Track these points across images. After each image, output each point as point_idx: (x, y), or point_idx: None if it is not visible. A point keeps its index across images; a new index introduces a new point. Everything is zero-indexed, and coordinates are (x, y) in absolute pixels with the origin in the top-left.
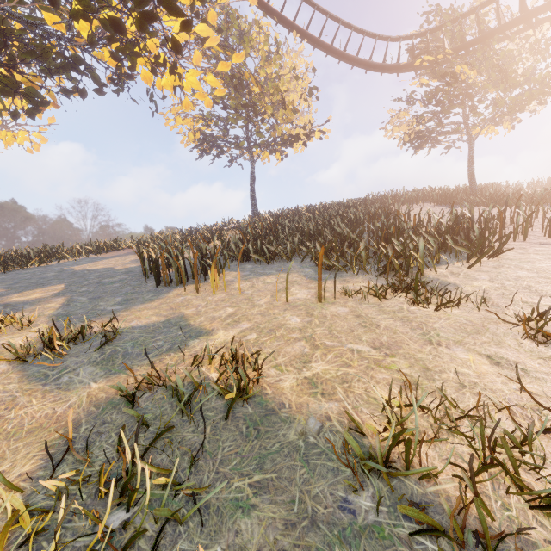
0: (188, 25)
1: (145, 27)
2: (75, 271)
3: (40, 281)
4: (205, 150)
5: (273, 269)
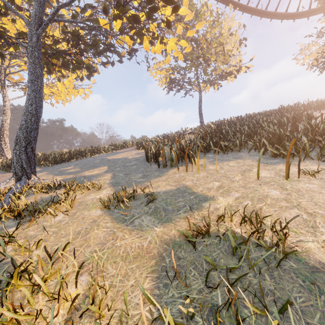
0: (177, 8)
1: (151, 16)
2: (109, 159)
3: (94, 164)
4: (171, 88)
5: (229, 157)
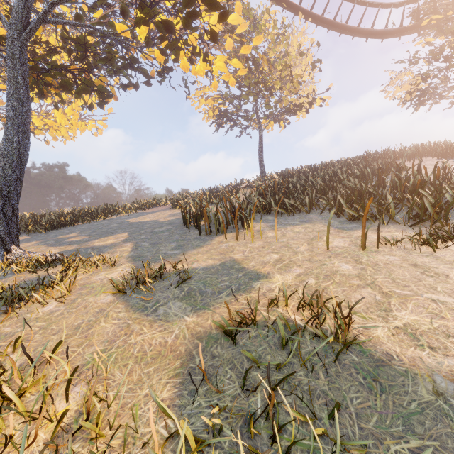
0: (225, 15)
1: (189, 24)
2: (131, 223)
3: (108, 230)
4: (221, 124)
5: (295, 220)
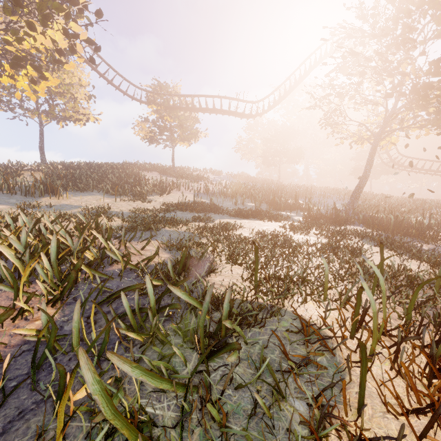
0: (45, 78)
1: (15, 68)
2: None
3: None
4: None
5: (86, 194)
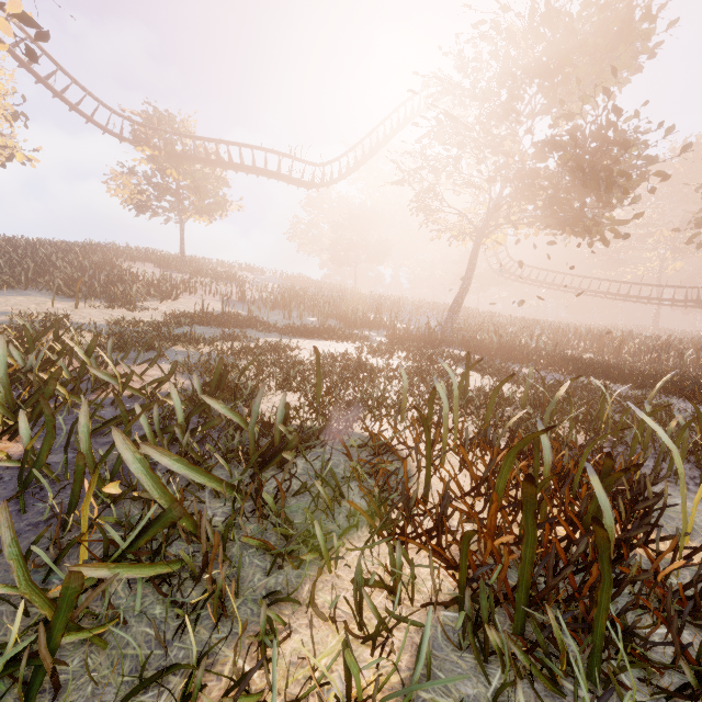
0: None
1: None
2: None
3: None
4: None
5: (12, 293)
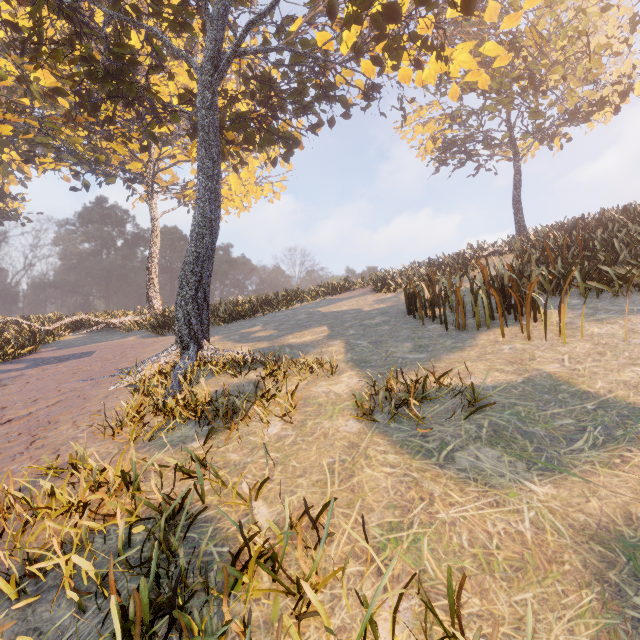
0: None
1: None
2: (323, 313)
3: (298, 323)
4: (445, 160)
5: (638, 303)
